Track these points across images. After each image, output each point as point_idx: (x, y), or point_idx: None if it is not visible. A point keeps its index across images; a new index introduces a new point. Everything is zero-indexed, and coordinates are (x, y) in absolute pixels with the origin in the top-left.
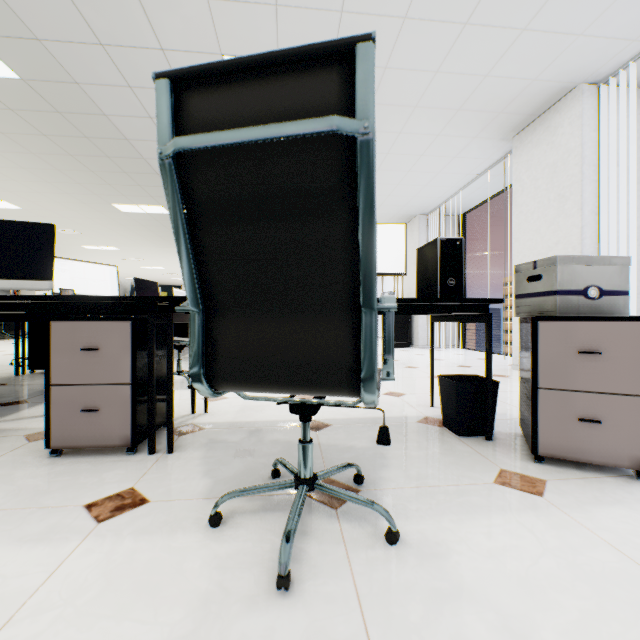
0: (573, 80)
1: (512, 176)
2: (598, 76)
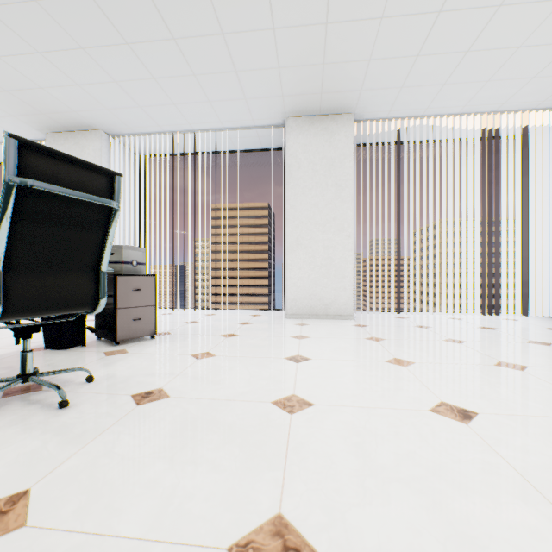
0: (98, 126)
1: None
2: (111, 132)
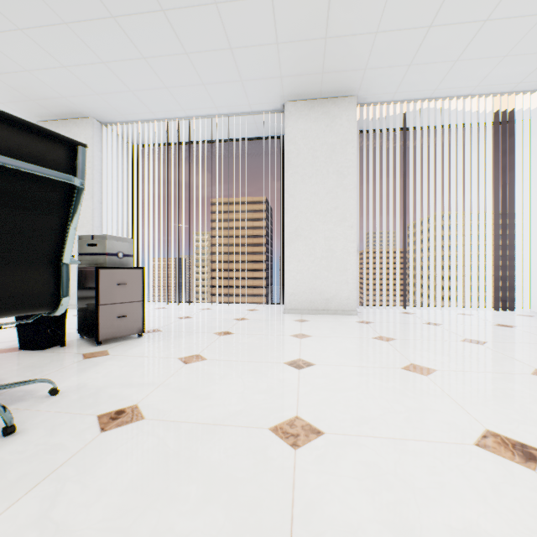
0: (89, 113)
1: None
2: (103, 120)
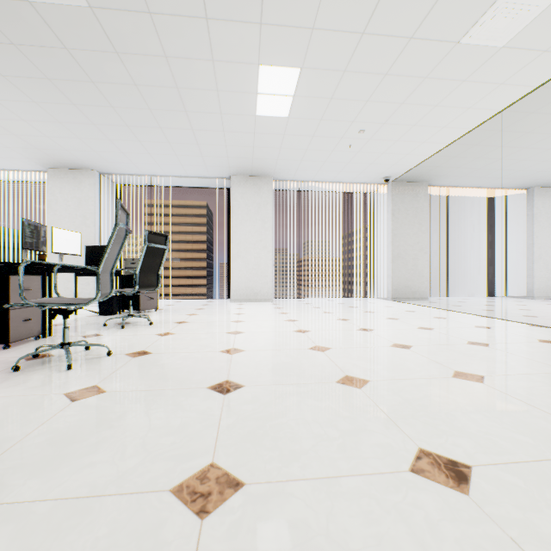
0: (95, 168)
1: (49, 190)
2: (103, 172)
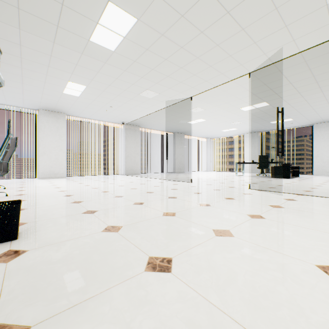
0: None
1: None
2: None
